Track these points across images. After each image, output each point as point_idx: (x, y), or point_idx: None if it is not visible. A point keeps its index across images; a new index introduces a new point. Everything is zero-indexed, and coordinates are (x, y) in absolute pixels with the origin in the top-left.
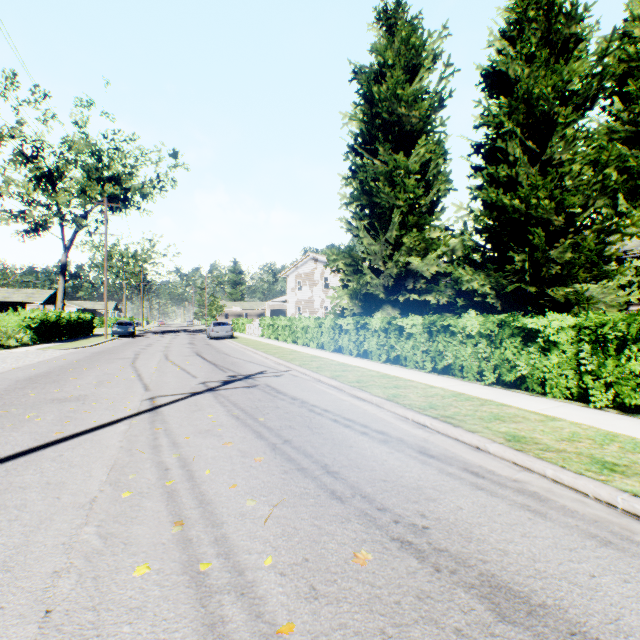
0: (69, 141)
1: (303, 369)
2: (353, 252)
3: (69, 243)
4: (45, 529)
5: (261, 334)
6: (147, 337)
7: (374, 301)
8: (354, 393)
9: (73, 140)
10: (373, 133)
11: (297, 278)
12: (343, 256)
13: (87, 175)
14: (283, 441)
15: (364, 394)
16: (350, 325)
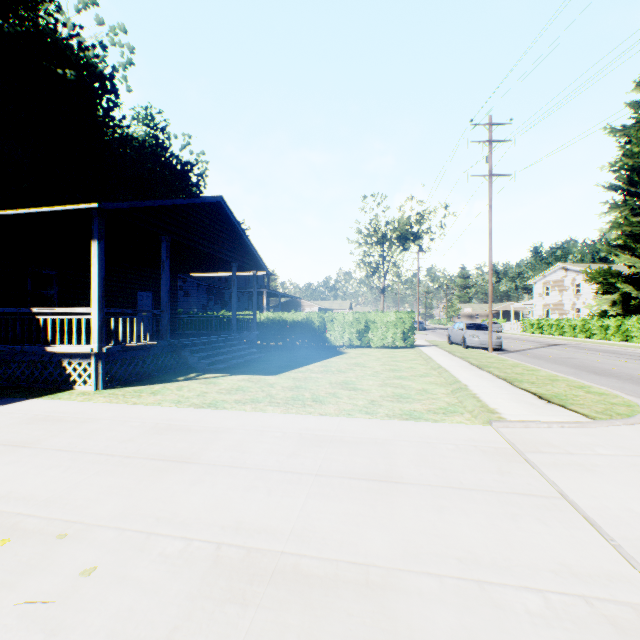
0: (398, 220)
1: (587, 343)
2: (612, 271)
3: (385, 275)
4: (562, 352)
5: (521, 330)
6: (434, 331)
7: (633, 306)
8: (621, 348)
9: (400, 219)
10: (632, 178)
11: (544, 285)
12: (602, 274)
13: (401, 235)
14: (599, 351)
15: (626, 348)
16: (613, 323)
